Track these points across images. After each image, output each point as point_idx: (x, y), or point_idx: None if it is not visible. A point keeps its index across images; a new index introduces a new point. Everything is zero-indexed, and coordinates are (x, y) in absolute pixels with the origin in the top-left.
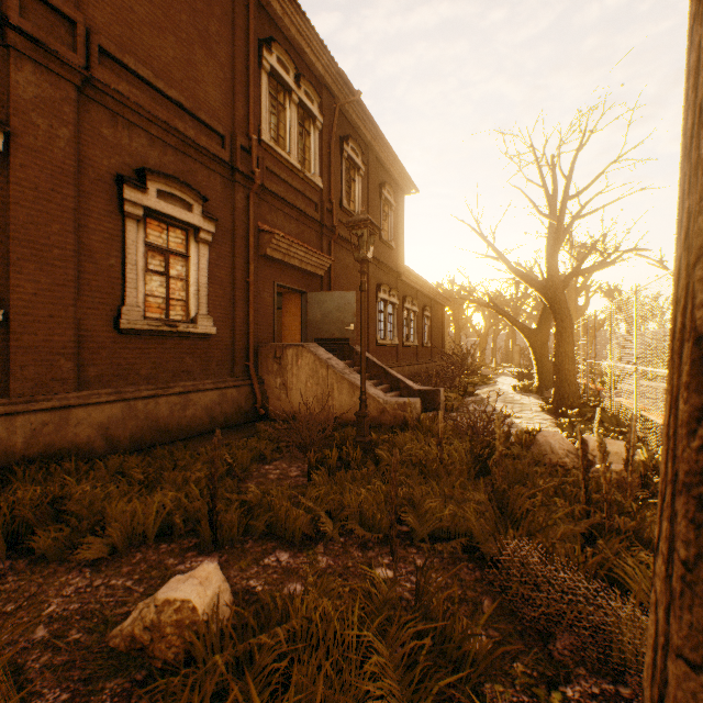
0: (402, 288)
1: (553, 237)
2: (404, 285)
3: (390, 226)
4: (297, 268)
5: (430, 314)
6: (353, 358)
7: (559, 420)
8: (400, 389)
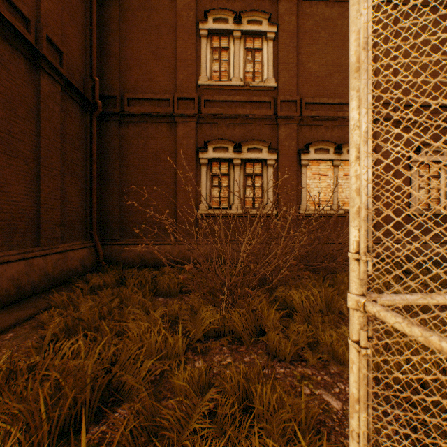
0: None
1: None
2: None
3: None
4: None
5: None
6: None
7: None
8: None
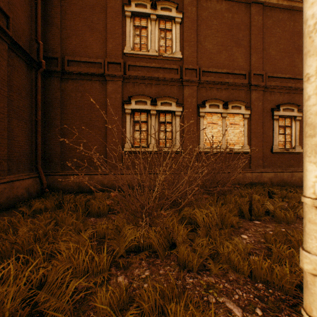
0: None
1: None
2: None
3: None
4: None
5: None
6: None
7: None
8: None
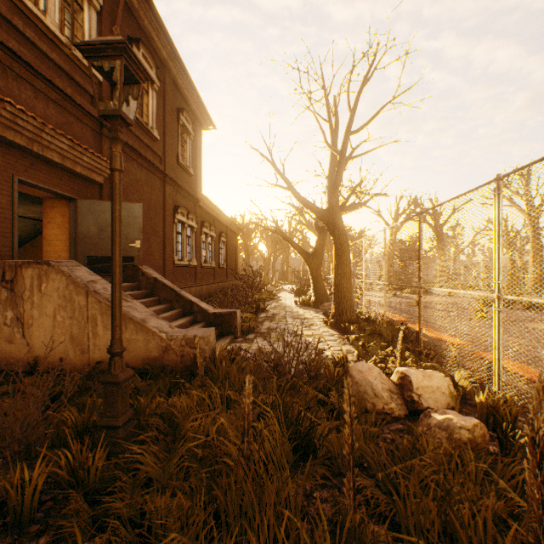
0: (201, 214)
1: (335, 169)
2: (203, 211)
3: (189, 153)
4: (59, 166)
5: (226, 240)
6: (138, 280)
7: (346, 336)
8: (194, 313)
